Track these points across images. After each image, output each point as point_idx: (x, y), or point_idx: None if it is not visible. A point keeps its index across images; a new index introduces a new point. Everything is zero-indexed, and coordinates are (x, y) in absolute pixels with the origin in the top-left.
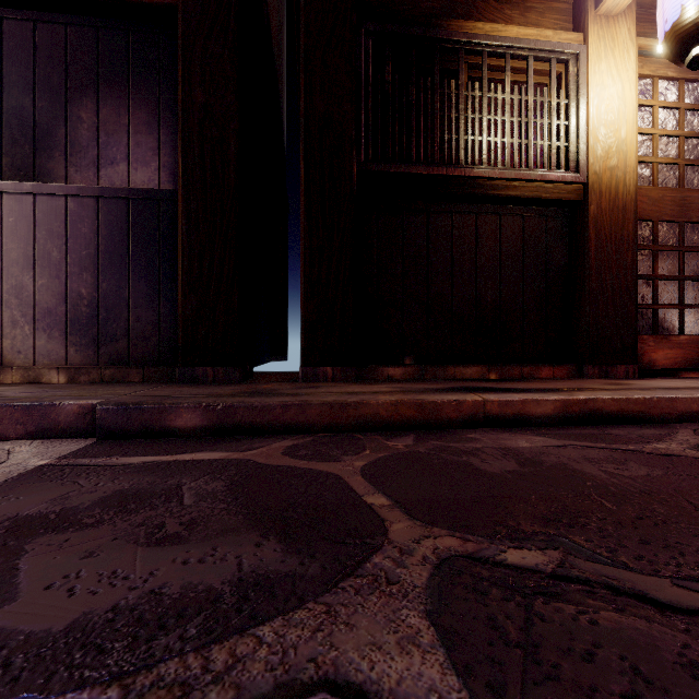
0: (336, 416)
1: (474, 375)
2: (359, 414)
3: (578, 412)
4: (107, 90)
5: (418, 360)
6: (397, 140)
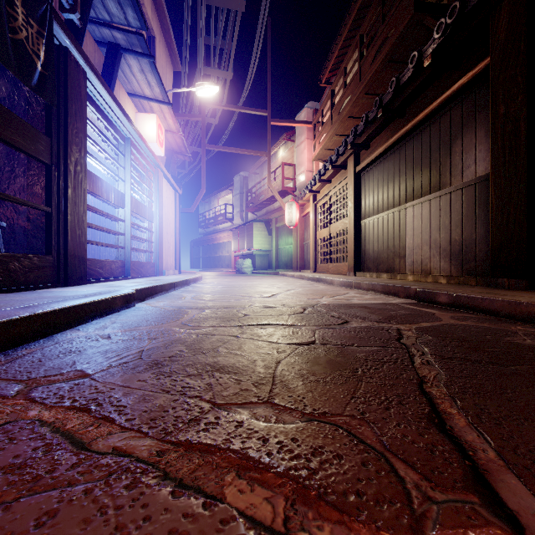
0: (512, 309)
1: None
2: (529, 311)
3: None
4: (466, 130)
5: None
6: None
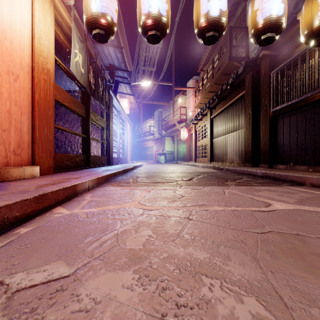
0: (235, 171)
1: (303, 169)
2: (237, 171)
3: (265, 175)
4: (242, 111)
5: (294, 163)
6: (281, 98)
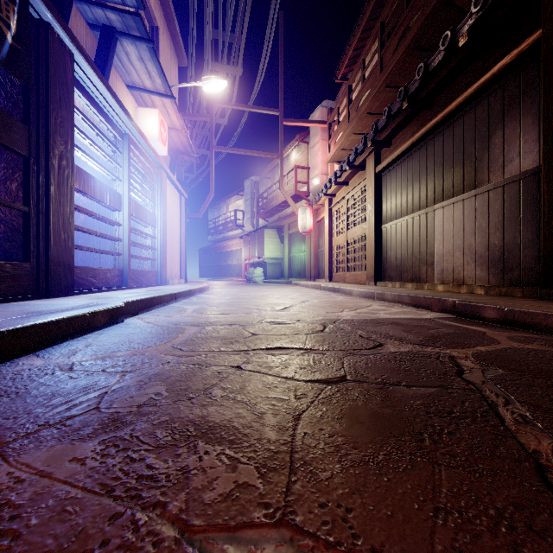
0: None
1: None
2: None
3: None
4: (508, 118)
5: None
6: None
